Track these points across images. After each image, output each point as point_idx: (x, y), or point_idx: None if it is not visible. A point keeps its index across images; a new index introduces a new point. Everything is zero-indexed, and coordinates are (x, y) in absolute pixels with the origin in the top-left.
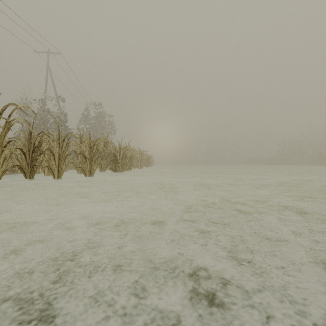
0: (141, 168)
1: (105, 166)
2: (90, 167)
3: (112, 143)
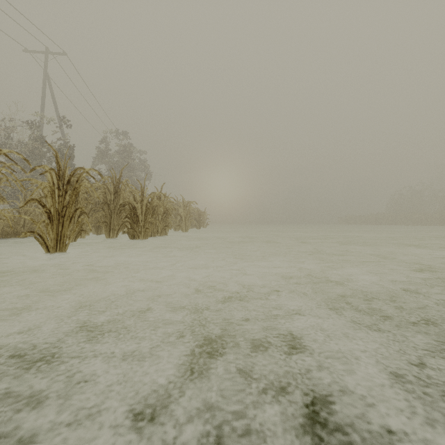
0: (186, 230)
1: (117, 228)
2: (60, 231)
3: (128, 186)
